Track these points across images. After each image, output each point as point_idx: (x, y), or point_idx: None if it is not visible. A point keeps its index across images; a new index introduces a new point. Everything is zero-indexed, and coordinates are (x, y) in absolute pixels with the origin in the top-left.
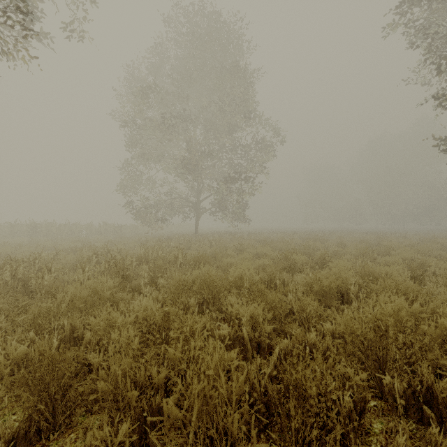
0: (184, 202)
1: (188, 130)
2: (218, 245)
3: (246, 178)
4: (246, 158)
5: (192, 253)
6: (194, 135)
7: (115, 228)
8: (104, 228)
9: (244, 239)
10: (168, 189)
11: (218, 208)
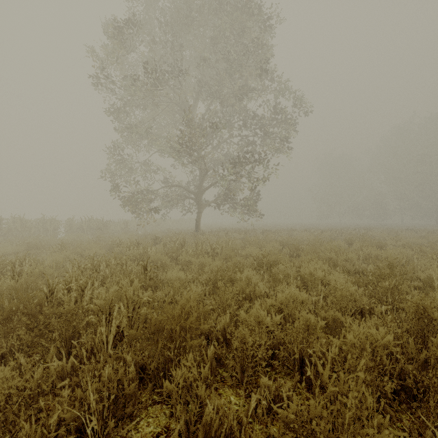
0: (184, 194)
1: (188, 103)
2: (224, 253)
3: (261, 159)
4: (260, 136)
5: (174, 275)
6: (194, 108)
7: (99, 225)
8: (86, 224)
9: (262, 240)
10: (164, 177)
11: (225, 200)
